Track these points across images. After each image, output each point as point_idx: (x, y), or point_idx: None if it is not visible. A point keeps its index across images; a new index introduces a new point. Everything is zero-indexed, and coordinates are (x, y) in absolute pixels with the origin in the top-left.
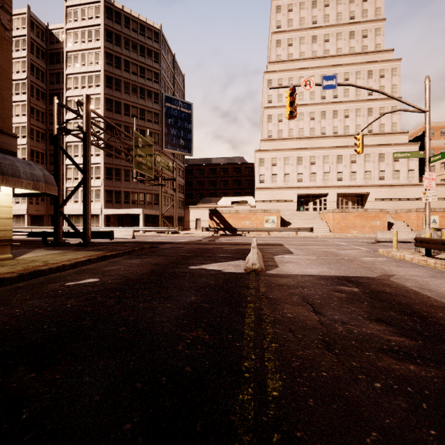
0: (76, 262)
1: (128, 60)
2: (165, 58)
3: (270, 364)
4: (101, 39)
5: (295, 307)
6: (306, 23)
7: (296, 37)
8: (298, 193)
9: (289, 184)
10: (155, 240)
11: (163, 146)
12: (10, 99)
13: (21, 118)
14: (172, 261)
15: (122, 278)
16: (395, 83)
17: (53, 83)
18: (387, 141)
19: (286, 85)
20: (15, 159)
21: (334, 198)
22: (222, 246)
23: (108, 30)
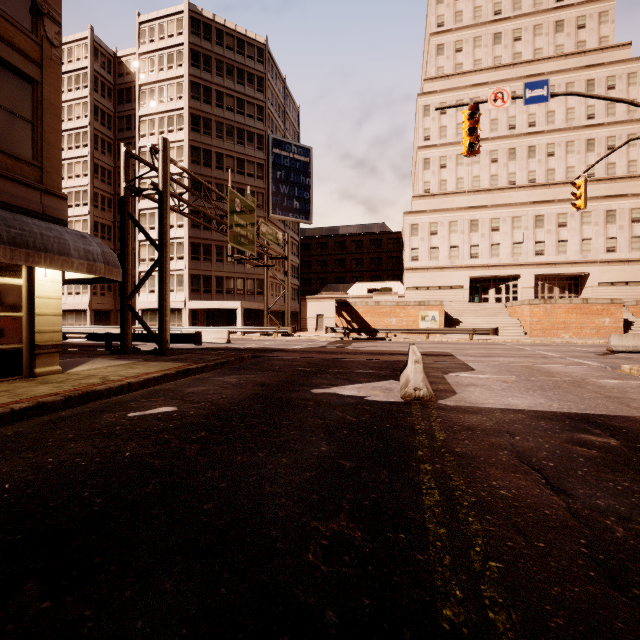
0: (146, 379)
1: (221, 90)
2: (273, 85)
3: (500, 618)
4: (185, 63)
5: (511, 475)
6: (483, 14)
7: (468, 38)
8: (472, 276)
9: (457, 262)
10: (259, 345)
11: (270, 210)
12: (58, 145)
13: (83, 179)
14: (285, 379)
15: (211, 407)
16: (633, 97)
17: (122, 129)
18: (620, 190)
19: (462, 103)
20: (64, 230)
21: (529, 282)
22: (358, 356)
23: (195, 51)
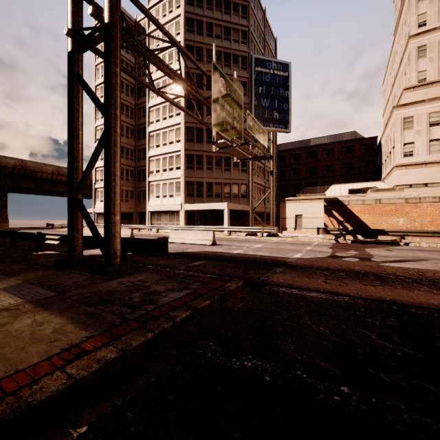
0: None
1: (210, 22)
2: (255, 13)
3: None
4: (182, 3)
5: None
6: None
7: None
8: None
9: None
10: (247, 251)
11: None
12: None
13: None
14: None
15: None
16: None
17: (140, 76)
18: None
19: None
20: None
21: None
22: None
23: None
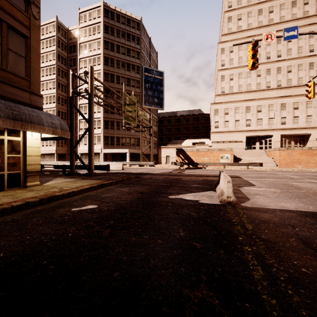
0: (82, 189)
1: (119, 44)
2: (144, 41)
3: None
4: (101, 32)
5: (304, 257)
6: (253, 0)
7: (244, 13)
8: (247, 135)
9: (239, 128)
10: (138, 171)
11: (143, 104)
12: (38, 69)
13: (53, 90)
14: (154, 190)
15: (115, 205)
16: None
17: (71, 65)
18: None
19: (248, 41)
20: (40, 112)
21: (278, 139)
22: (190, 177)
23: (106, 25)
